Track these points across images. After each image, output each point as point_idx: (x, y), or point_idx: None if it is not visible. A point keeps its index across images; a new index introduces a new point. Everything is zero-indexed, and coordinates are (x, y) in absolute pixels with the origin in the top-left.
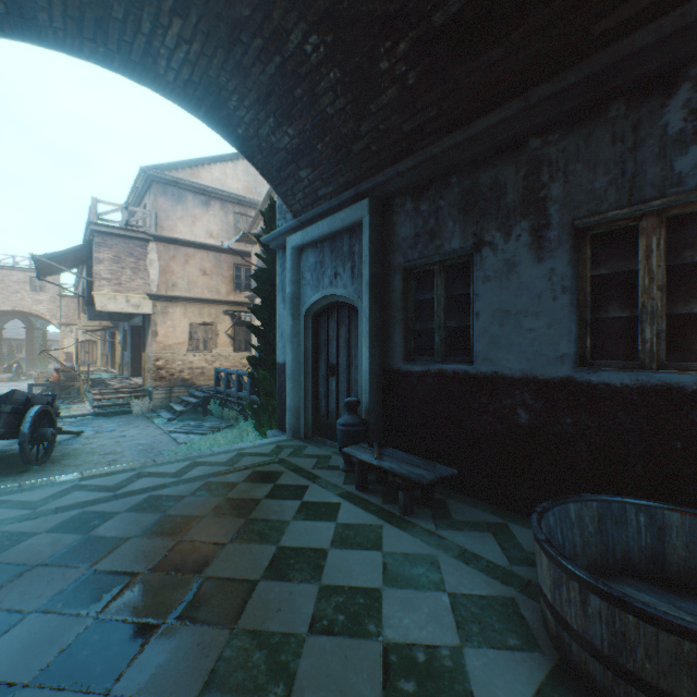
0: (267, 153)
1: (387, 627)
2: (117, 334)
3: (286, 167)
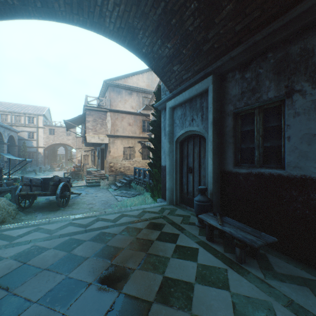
0: (157, 60)
1: None
2: (96, 152)
3: (166, 66)
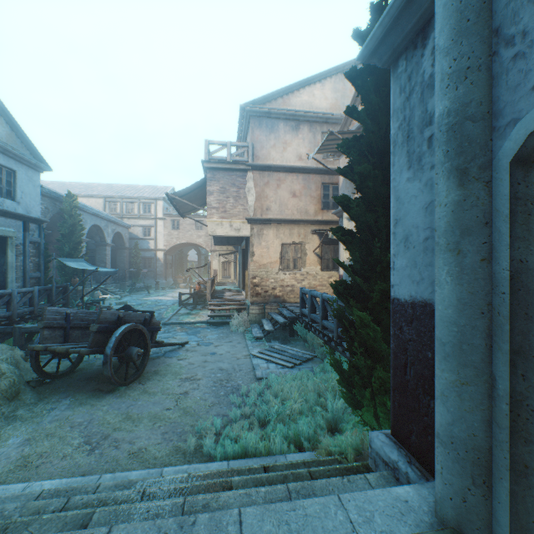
0: None
1: None
2: (237, 256)
3: None
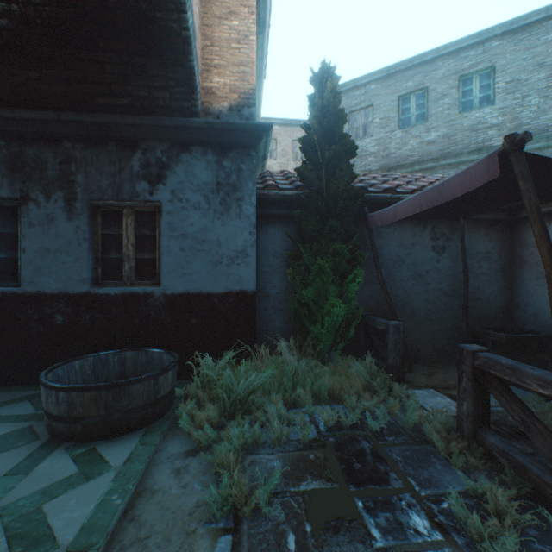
0: None
1: None
2: None
3: None
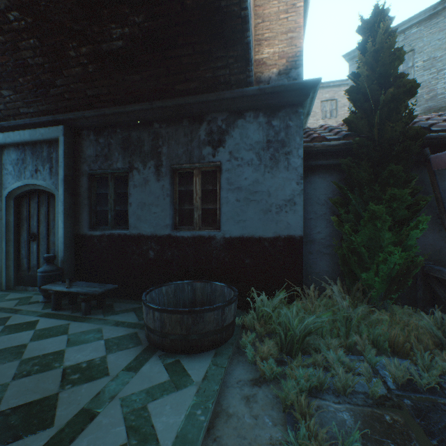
0: None
1: (67, 362)
2: None
3: None
